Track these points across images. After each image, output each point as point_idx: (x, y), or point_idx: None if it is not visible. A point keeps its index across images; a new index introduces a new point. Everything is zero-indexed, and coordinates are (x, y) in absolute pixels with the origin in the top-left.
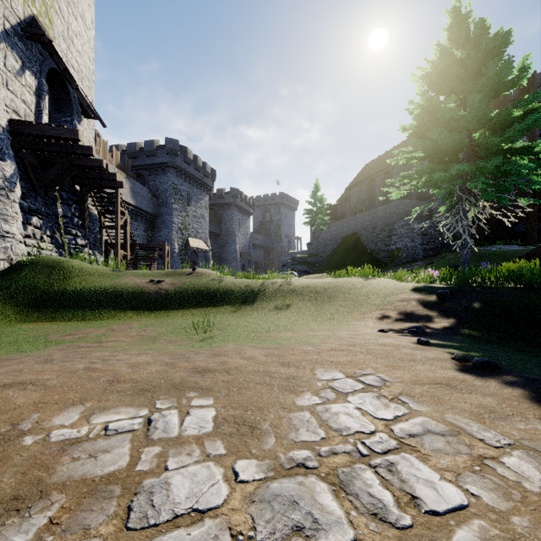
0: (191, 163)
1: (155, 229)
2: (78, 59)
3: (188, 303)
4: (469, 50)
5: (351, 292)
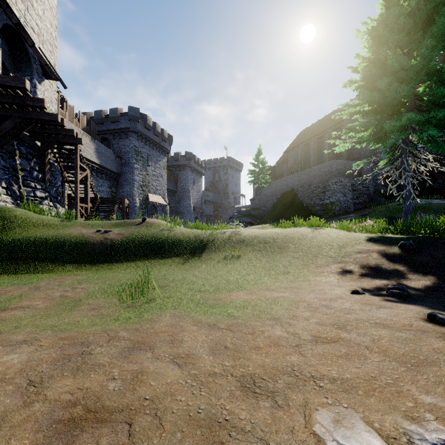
0: (150, 129)
1: (119, 186)
2: (38, 23)
3: (135, 255)
4: None
5: (301, 242)
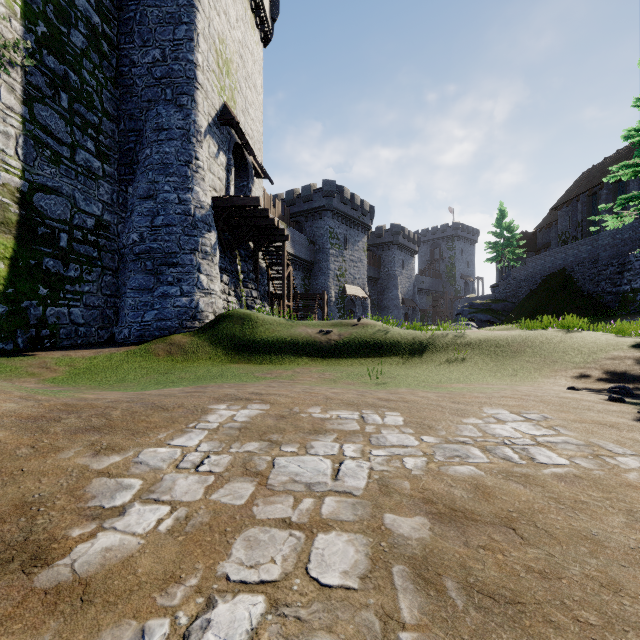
0: (348, 203)
1: (312, 277)
2: (252, 126)
3: (356, 353)
4: None
5: (542, 346)
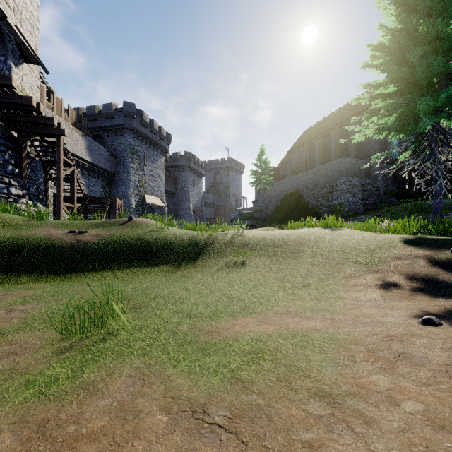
0: (147, 126)
1: (113, 186)
2: None
3: (113, 261)
4: None
5: (319, 245)
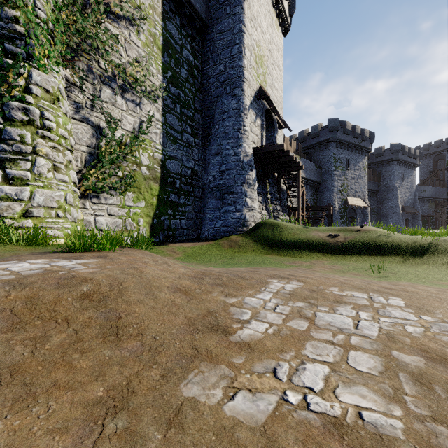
0: (349, 133)
1: (319, 193)
2: (276, 94)
3: (359, 252)
4: None
5: None
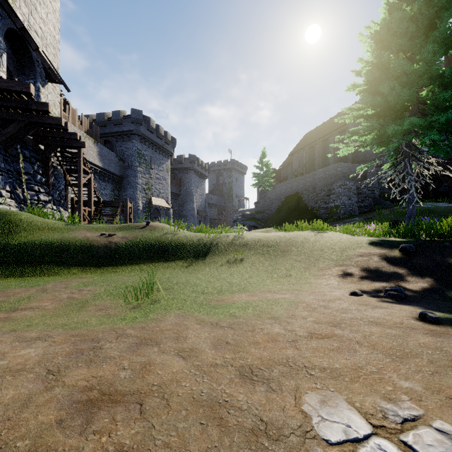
0: (154, 131)
1: (122, 189)
2: (42, 26)
3: (139, 258)
4: (421, 4)
5: (304, 245)
